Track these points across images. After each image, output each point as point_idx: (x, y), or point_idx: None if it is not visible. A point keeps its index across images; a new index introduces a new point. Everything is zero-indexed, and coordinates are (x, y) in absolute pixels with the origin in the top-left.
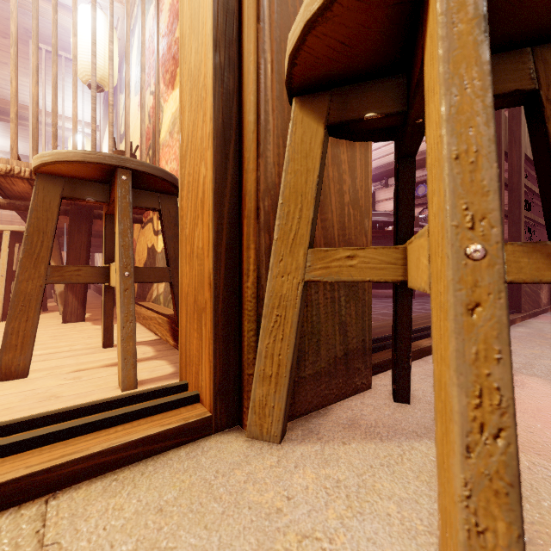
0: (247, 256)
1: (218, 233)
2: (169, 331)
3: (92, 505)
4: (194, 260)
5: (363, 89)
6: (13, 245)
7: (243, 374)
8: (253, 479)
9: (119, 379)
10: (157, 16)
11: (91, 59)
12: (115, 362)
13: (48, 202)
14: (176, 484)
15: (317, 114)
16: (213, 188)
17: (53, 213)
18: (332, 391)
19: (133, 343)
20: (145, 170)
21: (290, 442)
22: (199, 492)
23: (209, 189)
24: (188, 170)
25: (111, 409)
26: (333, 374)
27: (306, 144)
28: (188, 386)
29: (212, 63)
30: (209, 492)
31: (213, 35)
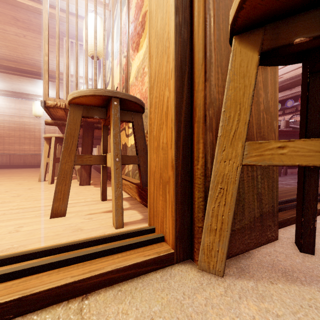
0: (197, 147)
1: (178, 133)
2: (136, 192)
3: (109, 308)
4: (159, 151)
5: (293, 21)
6: (56, 144)
7: (194, 226)
8: (211, 304)
9: (113, 221)
10: (128, 12)
11: (94, 41)
12: (109, 210)
13: (75, 120)
14: (158, 299)
15: (252, 45)
16: (174, 104)
17: (78, 126)
18: (252, 240)
19: (121, 200)
20: (127, 98)
21: (230, 276)
22: (175, 309)
23: (172, 105)
24: (155, 94)
25: (112, 241)
26: (253, 229)
27: (244, 67)
28: (155, 230)
29: (174, 22)
30: (182, 309)
31: (175, 4)
